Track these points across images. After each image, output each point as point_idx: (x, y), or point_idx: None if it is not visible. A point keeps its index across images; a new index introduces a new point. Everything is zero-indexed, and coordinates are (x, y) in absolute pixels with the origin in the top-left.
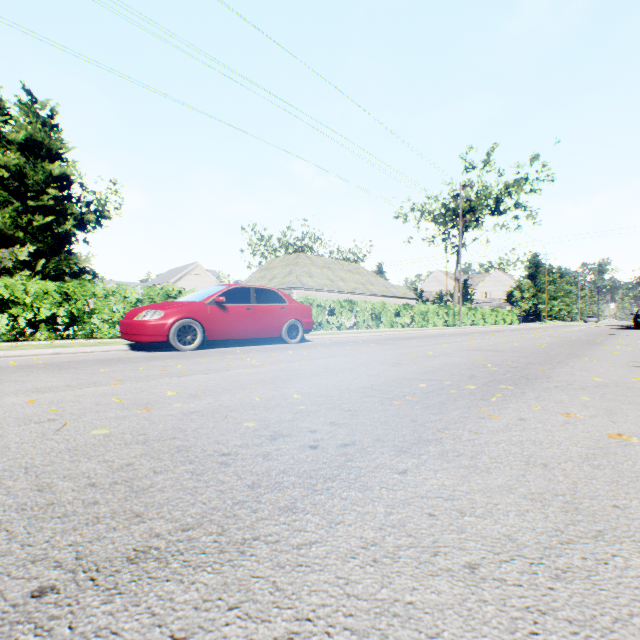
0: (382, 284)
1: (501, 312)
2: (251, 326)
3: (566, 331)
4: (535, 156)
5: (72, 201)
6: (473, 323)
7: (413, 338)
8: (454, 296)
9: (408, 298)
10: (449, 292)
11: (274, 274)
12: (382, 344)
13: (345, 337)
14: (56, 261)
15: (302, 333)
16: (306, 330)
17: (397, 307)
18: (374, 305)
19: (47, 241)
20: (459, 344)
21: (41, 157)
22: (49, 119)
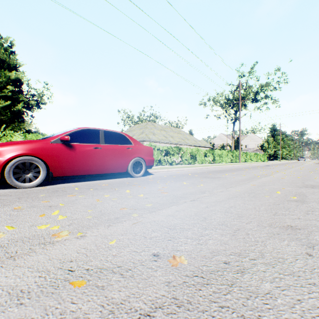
0: (193, 139)
1: (259, 155)
2: (99, 163)
3: (310, 165)
4: (278, 69)
5: (23, 94)
6: (245, 161)
7: (225, 171)
8: (232, 146)
9: (207, 147)
10: (228, 144)
11: (133, 133)
12: (210, 178)
13: (176, 170)
14: (13, 126)
15: (145, 168)
16: (148, 166)
17: (205, 151)
18: (192, 150)
19: (7, 115)
20: (274, 178)
21: (4, 68)
22: (9, 47)
